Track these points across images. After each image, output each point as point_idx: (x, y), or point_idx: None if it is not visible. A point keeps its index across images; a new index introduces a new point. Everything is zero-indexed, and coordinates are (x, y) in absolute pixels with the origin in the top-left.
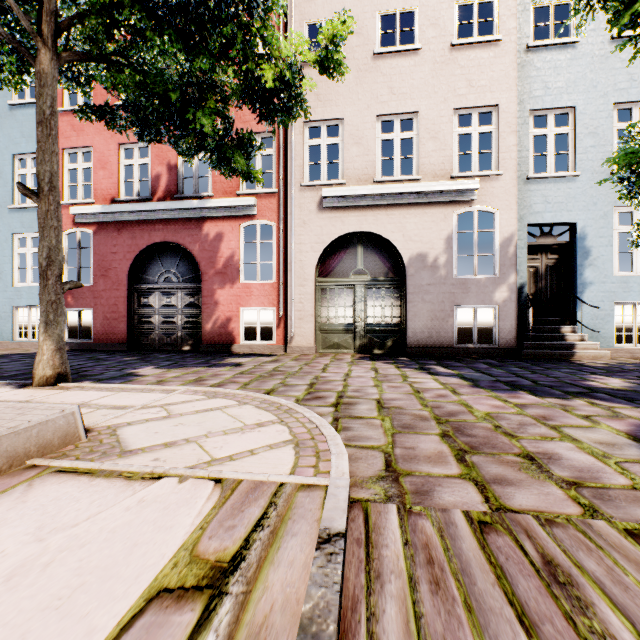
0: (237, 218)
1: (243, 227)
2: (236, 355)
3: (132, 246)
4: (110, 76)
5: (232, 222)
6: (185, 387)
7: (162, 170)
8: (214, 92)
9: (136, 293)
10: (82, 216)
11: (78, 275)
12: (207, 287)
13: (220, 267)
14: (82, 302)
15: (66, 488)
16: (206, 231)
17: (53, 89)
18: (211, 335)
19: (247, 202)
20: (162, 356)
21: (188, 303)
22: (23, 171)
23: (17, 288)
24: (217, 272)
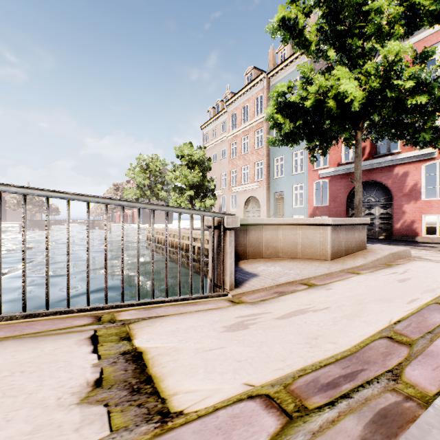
0: (419, 161)
1: (424, 166)
2: (423, 242)
3: (348, 185)
4: (377, 130)
5: (415, 164)
6: (423, 250)
7: (366, 144)
8: (431, 121)
9: (349, 208)
10: (323, 174)
11: (320, 201)
12: (396, 203)
13: (406, 191)
14: (322, 213)
15: (429, 262)
16: (395, 172)
17: (360, 144)
18: (399, 231)
19: (428, 151)
20: (374, 240)
21: (382, 213)
22: (296, 158)
23: (294, 208)
24: (403, 194)
